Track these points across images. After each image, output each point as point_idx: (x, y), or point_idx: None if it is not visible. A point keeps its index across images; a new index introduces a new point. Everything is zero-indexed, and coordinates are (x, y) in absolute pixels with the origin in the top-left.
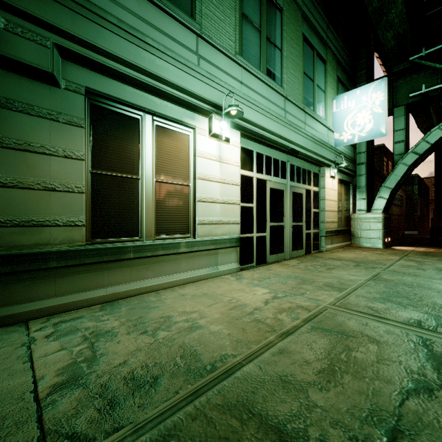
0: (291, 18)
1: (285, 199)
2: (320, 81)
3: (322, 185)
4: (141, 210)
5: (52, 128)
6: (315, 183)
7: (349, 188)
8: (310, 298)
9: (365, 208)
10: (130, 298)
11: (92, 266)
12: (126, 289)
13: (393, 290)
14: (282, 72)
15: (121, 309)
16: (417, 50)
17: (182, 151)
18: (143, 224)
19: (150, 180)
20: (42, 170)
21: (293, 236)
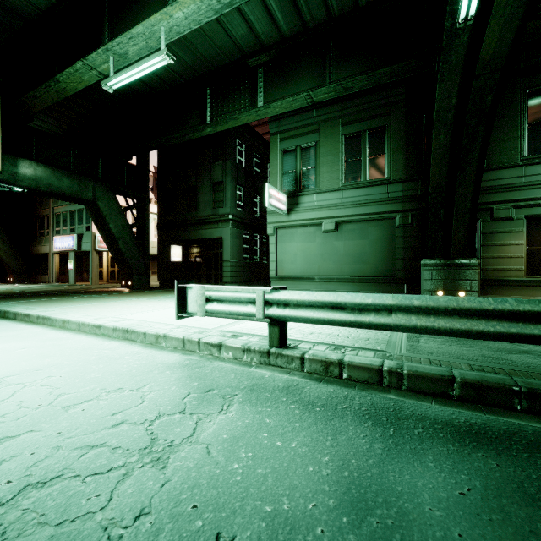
0: None
1: None
2: None
3: None
4: None
5: (510, 236)
6: None
7: None
8: None
9: None
10: None
11: (527, 287)
12: None
13: None
14: None
15: None
16: None
17: None
18: None
19: None
20: (507, 251)
21: None
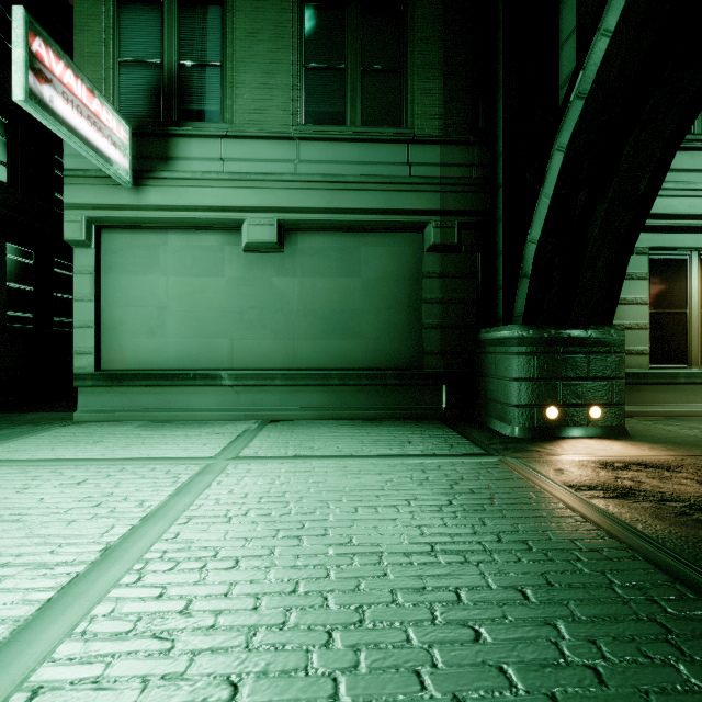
0: None
1: None
2: None
3: None
4: (688, 340)
5: (629, 285)
6: None
7: None
8: None
9: None
10: (682, 417)
11: (651, 386)
12: (678, 409)
13: None
14: None
15: (690, 421)
16: None
17: None
18: (690, 353)
19: (695, 312)
20: (624, 316)
21: None
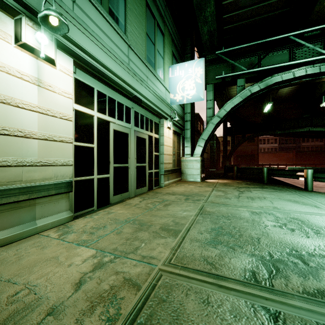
0: None
1: (130, 142)
2: (159, 48)
3: (162, 133)
4: None
5: None
6: (156, 131)
7: (180, 138)
8: (143, 256)
9: (190, 153)
10: None
11: None
12: None
13: (217, 225)
14: (126, 20)
15: None
16: (219, 48)
17: None
18: None
19: None
20: None
21: (137, 176)
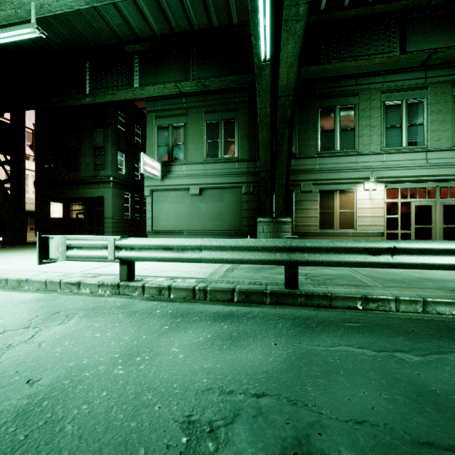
0: (437, 96)
1: (433, 211)
2: None
3: None
4: (334, 221)
5: (311, 203)
6: None
7: None
8: None
9: None
10: None
11: (320, 236)
12: None
13: None
14: (424, 136)
15: None
16: None
17: (350, 199)
18: (335, 225)
19: (337, 211)
20: (309, 213)
21: (444, 234)
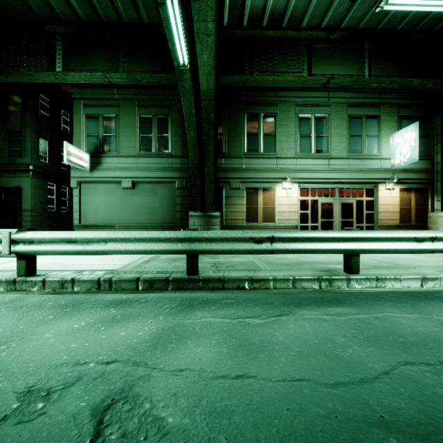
0: (337, 114)
1: (334, 207)
2: (371, 132)
3: (377, 195)
4: (258, 215)
5: (239, 199)
6: (369, 195)
7: (428, 192)
8: None
9: (440, 208)
10: None
11: (246, 229)
12: None
13: None
14: (328, 146)
15: None
16: None
17: (272, 196)
18: (259, 219)
19: (261, 207)
20: (237, 208)
21: (342, 227)
